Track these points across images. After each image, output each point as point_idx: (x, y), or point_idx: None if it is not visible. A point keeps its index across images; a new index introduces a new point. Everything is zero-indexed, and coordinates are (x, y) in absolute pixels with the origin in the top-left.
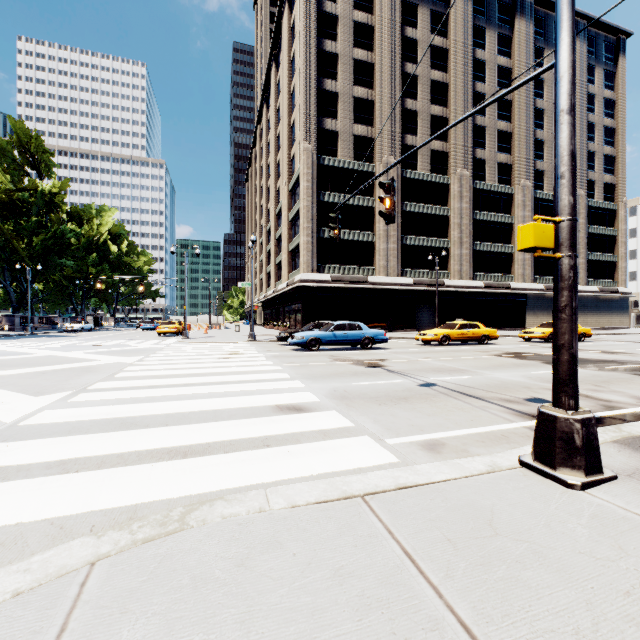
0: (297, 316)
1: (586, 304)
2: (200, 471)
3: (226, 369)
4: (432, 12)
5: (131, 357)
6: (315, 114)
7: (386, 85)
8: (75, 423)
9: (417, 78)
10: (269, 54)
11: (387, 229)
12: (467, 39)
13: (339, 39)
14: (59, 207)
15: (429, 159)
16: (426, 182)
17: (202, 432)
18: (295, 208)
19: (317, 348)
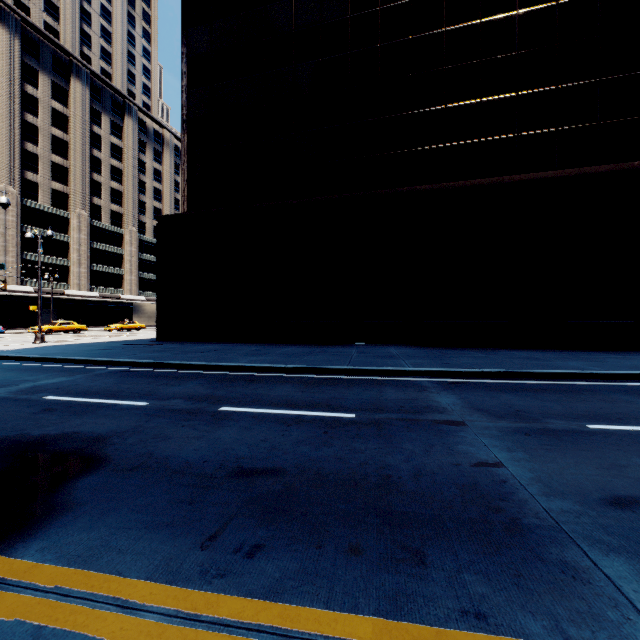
0: None
1: None
2: None
3: None
4: (54, 82)
5: None
6: None
7: (5, 125)
8: None
9: (39, 128)
10: None
11: (6, 245)
12: (86, 116)
13: None
14: None
15: (51, 195)
16: (48, 212)
17: None
18: None
19: None
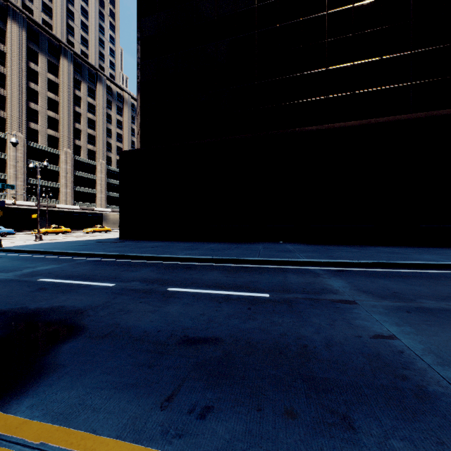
0: None
1: None
2: None
3: None
4: (49, 60)
5: None
6: None
7: (16, 91)
8: None
9: (38, 92)
10: None
11: (16, 173)
12: (70, 83)
13: None
14: None
15: (47, 139)
16: (45, 151)
17: None
18: None
19: None
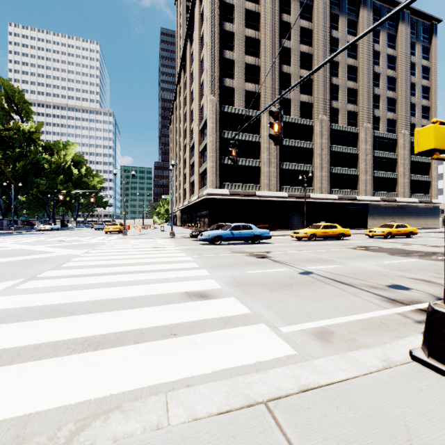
0: (205, 219)
1: (409, 211)
2: (107, 366)
3: (150, 260)
4: (301, 3)
5: (80, 250)
6: (218, 75)
7: (268, 55)
8: (11, 310)
9: (290, 50)
10: (185, 34)
11: (269, 157)
12: (326, 23)
13: (235, 22)
14: (35, 142)
15: (299, 108)
16: (297, 124)
17: (118, 320)
18: (204, 142)
19: (219, 243)
